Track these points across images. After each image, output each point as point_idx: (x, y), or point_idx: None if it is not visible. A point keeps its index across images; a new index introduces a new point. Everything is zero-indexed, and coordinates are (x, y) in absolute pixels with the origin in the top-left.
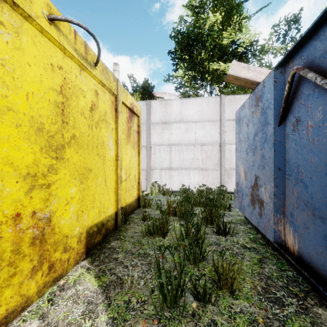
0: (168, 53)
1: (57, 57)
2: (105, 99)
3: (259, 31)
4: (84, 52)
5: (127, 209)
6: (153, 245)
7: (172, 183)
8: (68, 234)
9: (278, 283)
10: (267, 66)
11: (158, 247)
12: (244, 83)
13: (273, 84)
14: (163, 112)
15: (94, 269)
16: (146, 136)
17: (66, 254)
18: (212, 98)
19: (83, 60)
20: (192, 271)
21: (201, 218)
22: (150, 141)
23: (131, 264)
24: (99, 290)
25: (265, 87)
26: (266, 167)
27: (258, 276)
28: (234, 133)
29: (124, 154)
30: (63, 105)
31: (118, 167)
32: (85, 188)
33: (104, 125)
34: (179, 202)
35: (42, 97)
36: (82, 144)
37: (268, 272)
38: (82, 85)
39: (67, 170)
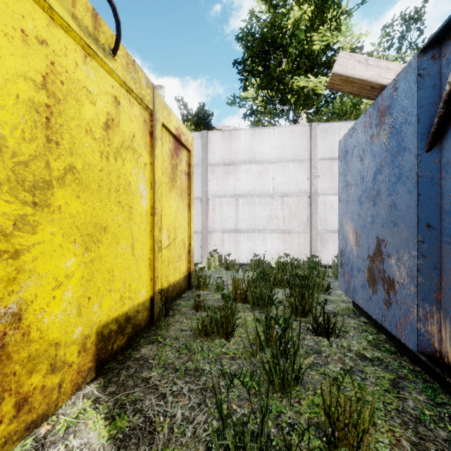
0: (234, 64)
1: (37, 22)
2: (132, 115)
3: (367, 31)
4: (92, 26)
5: (171, 291)
6: (210, 353)
7: (239, 252)
8: (59, 340)
9: (439, 433)
10: None
11: (219, 370)
12: (359, 88)
13: (415, 80)
14: (226, 147)
15: (107, 400)
16: (201, 183)
17: (55, 375)
18: (299, 127)
19: (89, 39)
20: (279, 406)
21: (286, 306)
22: (207, 191)
23: (172, 392)
24: (109, 449)
25: (399, 89)
26: (400, 224)
27: (399, 417)
28: (330, 178)
29: (166, 206)
30: (48, 110)
31: (155, 225)
32: (95, 258)
33: (130, 156)
34: (251, 280)
35: (1, 88)
36: (88, 184)
37: (414, 408)
38: (88, 82)
39: (57, 227)
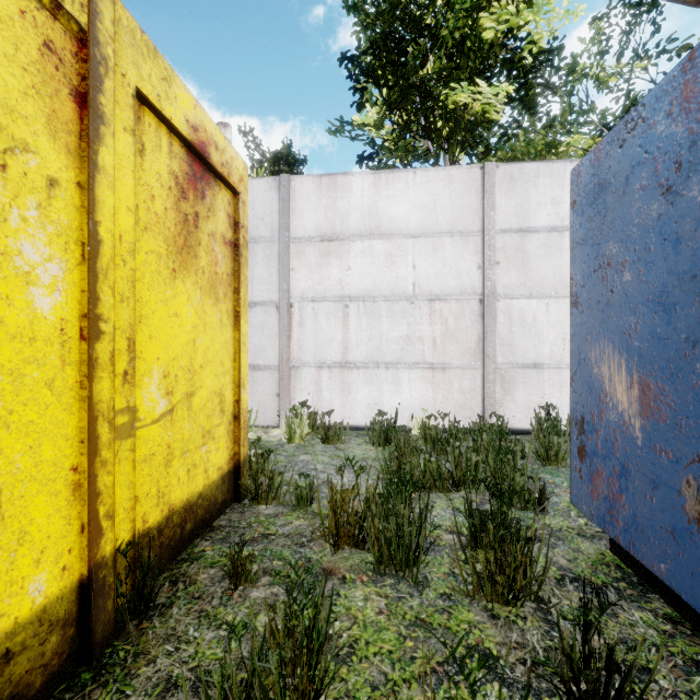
0: (341, 61)
1: None
2: None
3: (578, 6)
4: None
5: (180, 524)
6: None
7: (350, 406)
8: None
9: None
10: (583, 112)
11: None
12: None
13: None
14: (324, 207)
15: None
16: (278, 274)
17: None
18: (461, 170)
19: None
20: None
21: (459, 559)
22: (289, 289)
23: None
24: None
25: None
26: None
27: None
28: (520, 266)
29: (157, 315)
30: None
31: (96, 368)
32: None
33: None
34: (373, 493)
35: None
36: None
37: None
38: None
39: None
